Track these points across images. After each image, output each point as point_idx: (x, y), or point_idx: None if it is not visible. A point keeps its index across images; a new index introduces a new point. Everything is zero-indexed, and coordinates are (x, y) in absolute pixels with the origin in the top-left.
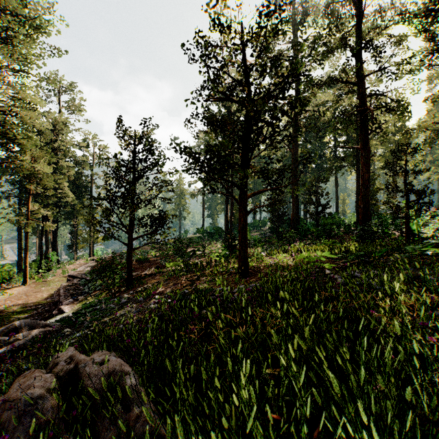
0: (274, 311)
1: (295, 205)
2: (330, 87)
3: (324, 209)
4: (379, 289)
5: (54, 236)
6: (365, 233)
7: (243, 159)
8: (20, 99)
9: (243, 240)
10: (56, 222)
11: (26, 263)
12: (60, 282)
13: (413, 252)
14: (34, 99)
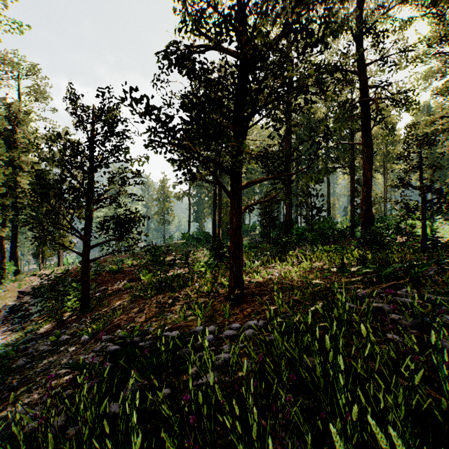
0: None
1: (289, 208)
2: None
3: (319, 212)
4: None
5: (14, 243)
6: (371, 238)
7: (235, 132)
8: None
9: (236, 249)
10: (16, 227)
11: None
12: (13, 298)
13: None
14: None
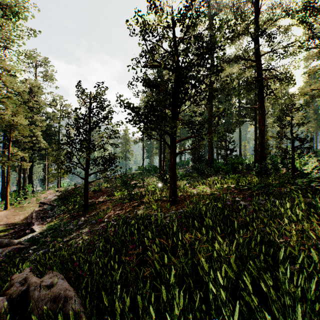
0: (200, 235)
1: (211, 149)
2: (237, 62)
3: (232, 152)
4: (284, 215)
5: (30, 173)
6: (262, 170)
7: (173, 113)
8: (2, 68)
9: (173, 175)
10: (32, 162)
11: (7, 193)
12: (34, 207)
13: (302, 184)
14: (13, 68)
